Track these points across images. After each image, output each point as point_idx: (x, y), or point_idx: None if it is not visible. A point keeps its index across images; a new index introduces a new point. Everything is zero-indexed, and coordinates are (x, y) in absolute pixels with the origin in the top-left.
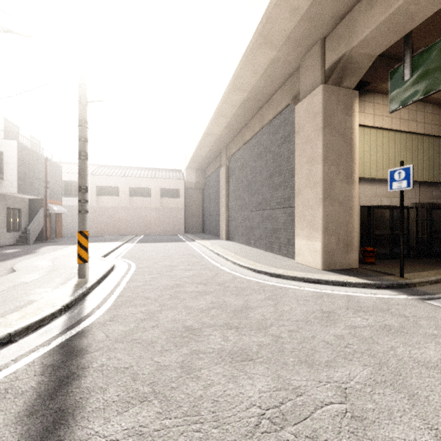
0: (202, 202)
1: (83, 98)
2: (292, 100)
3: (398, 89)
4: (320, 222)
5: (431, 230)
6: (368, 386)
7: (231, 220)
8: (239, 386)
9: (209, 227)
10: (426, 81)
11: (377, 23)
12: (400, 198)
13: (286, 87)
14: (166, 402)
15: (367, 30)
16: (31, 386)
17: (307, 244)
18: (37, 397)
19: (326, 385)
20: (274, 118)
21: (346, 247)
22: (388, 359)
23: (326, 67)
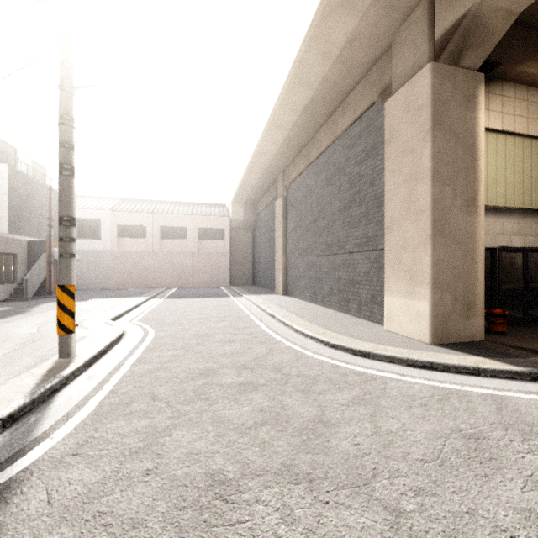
0: (253, 246)
1: (65, 81)
2: (379, 96)
3: None
4: (427, 272)
5: None
6: None
7: (290, 268)
8: None
9: (262, 278)
10: None
11: None
12: None
13: (370, 78)
14: None
15: None
16: None
17: (405, 304)
18: None
19: None
20: (351, 125)
21: (466, 308)
22: None
23: (437, 37)
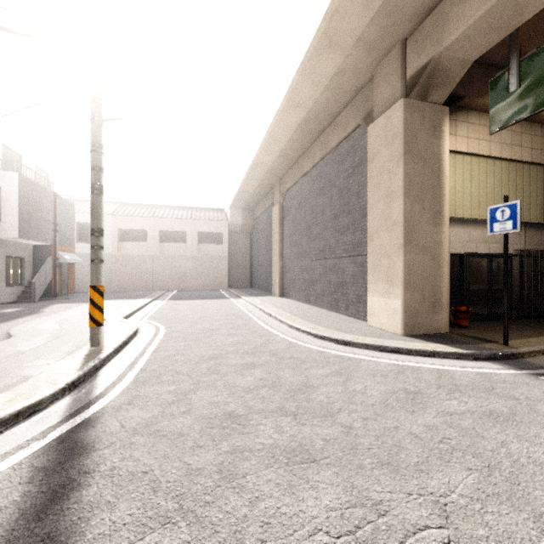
0: (250, 250)
1: (96, 115)
2: (364, 120)
3: (501, 104)
4: (399, 275)
5: (539, 284)
6: (477, 501)
7: (286, 271)
8: (298, 501)
9: (259, 281)
10: (538, 92)
11: (475, 17)
12: (504, 244)
13: (356, 103)
14: (197, 525)
15: (462, 27)
16: (13, 500)
17: (383, 302)
18: (19, 516)
19: (418, 499)
20: (341, 142)
21: (433, 306)
22: (500, 460)
23: (408, 77)
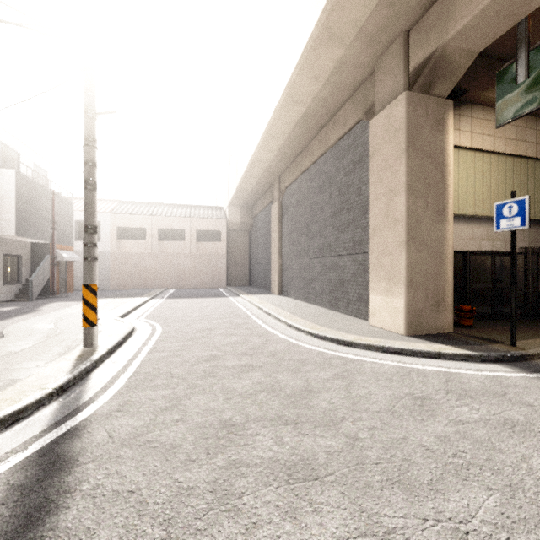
0: (249, 248)
1: (89, 108)
2: (364, 115)
3: (509, 96)
4: (402, 273)
5: None
6: (502, 529)
7: (285, 269)
8: (301, 528)
9: (258, 279)
10: None
11: (483, 4)
12: (511, 241)
13: (356, 98)
14: None
15: (468, 16)
16: None
17: (385, 301)
18: None
19: (435, 526)
20: (341, 138)
21: (436, 305)
22: (522, 477)
23: (411, 69)
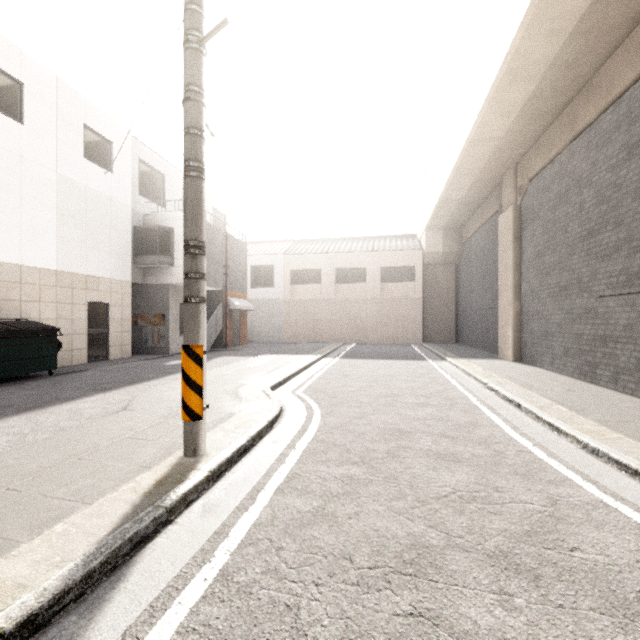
0: (456, 288)
1: (190, 33)
2: None
3: None
4: None
5: None
6: None
7: (530, 319)
8: None
9: (471, 333)
10: None
11: None
12: None
13: None
14: None
15: None
16: None
17: None
18: None
19: None
20: None
21: None
22: None
23: None
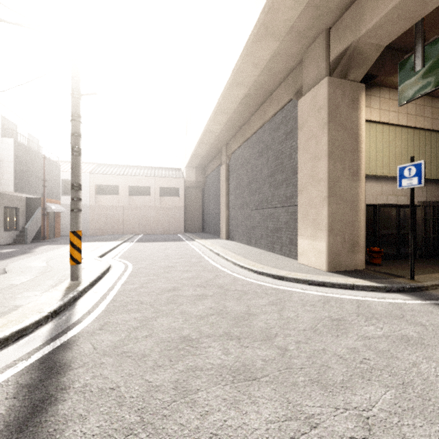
0: (202, 201)
1: (75, 90)
2: (295, 95)
3: (409, 81)
4: (324, 222)
5: (438, 229)
6: (395, 415)
7: (232, 219)
8: (242, 415)
9: (209, 226)
10: None
11: (388, 9)
12: (410, 196)
13: (288, 81)
14: (155, 436)
15: (376, 18)
16: None
17: (311, 244)
18: (4, 428)
19: (344, 413)
20: (276, 114)
21: (352, 247)
22: (412, 378)
23: (331, 59)
